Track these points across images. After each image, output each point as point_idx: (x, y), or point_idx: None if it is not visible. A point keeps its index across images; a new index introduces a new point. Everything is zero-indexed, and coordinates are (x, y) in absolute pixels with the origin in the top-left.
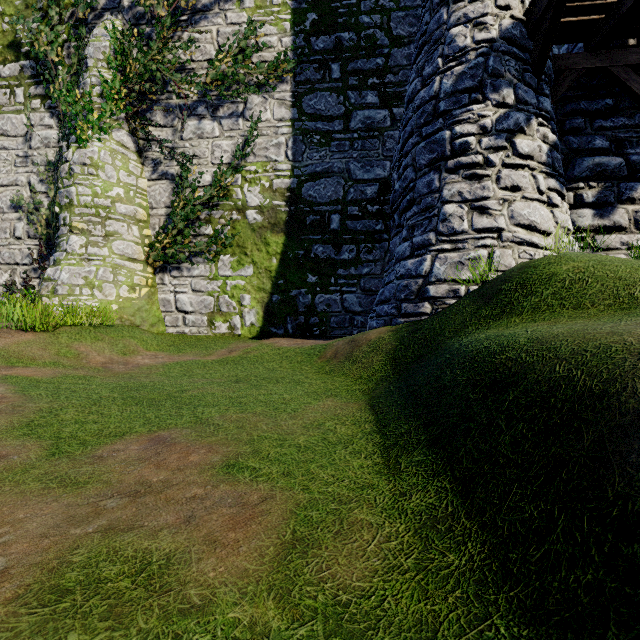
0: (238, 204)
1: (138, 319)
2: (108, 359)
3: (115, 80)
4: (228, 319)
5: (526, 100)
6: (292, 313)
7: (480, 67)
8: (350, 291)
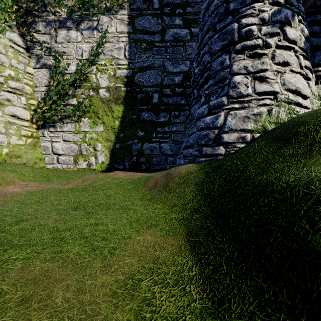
0: (93, 85)
1: (24, 159)
2: None
3: None
4: (87, 159)
5: (291, 2)
6: (128, 155)
7: None
8: (165, 141)
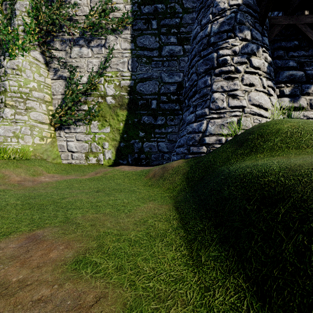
0: (102, 94)
1: (45, 155)
2: (23, 178)
3: (32, 23)
4: (96, 155)
5: (256, 38)
6: (131, 152)
7: (232, 19)
8: (162, 141)
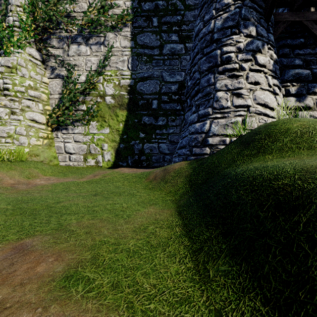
0: (100, 93)
1: (41, 157)
2: (16, 181)
3: (28, 19)
4: (95, 157)
5: (262, 34)
6: (131, 154)
7: (237, 14)
8: (163, 142)
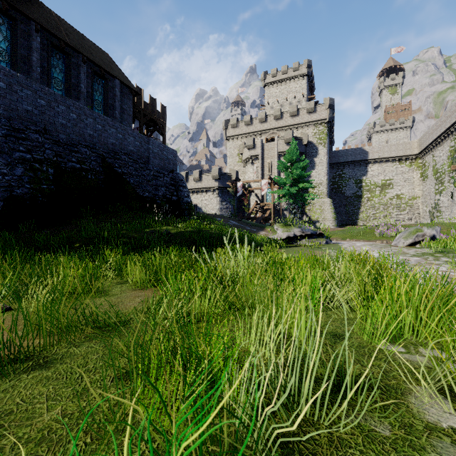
0: None
1: None
2: None
3: None
4: None
5: None
6: None
7: None
8: None
